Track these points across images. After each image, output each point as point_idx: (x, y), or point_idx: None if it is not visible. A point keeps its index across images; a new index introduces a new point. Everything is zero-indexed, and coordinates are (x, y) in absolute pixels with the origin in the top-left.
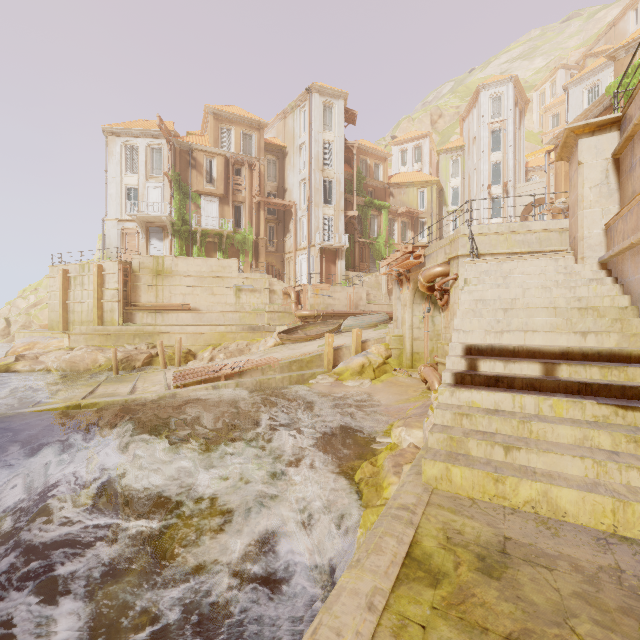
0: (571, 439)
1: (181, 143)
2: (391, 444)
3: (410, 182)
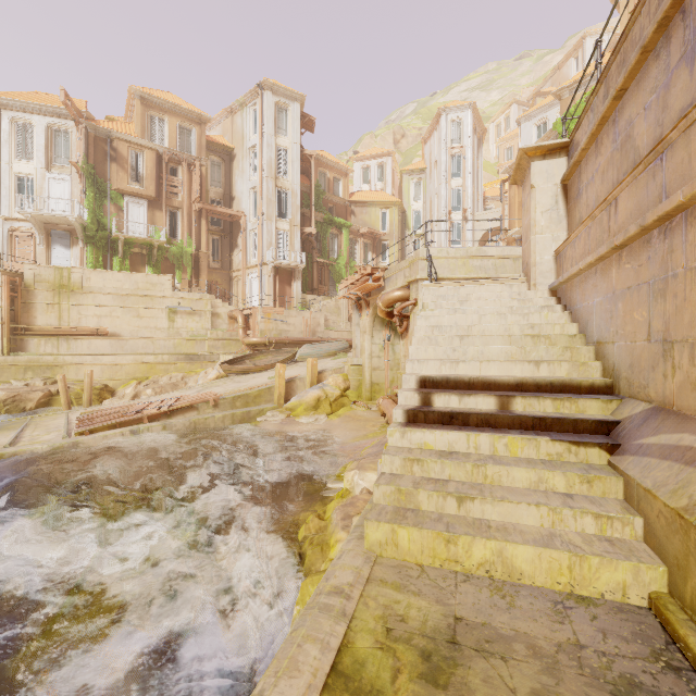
0: (526, 482)
1: (96, 128)
2: (343, 490)
3: (372, 201)
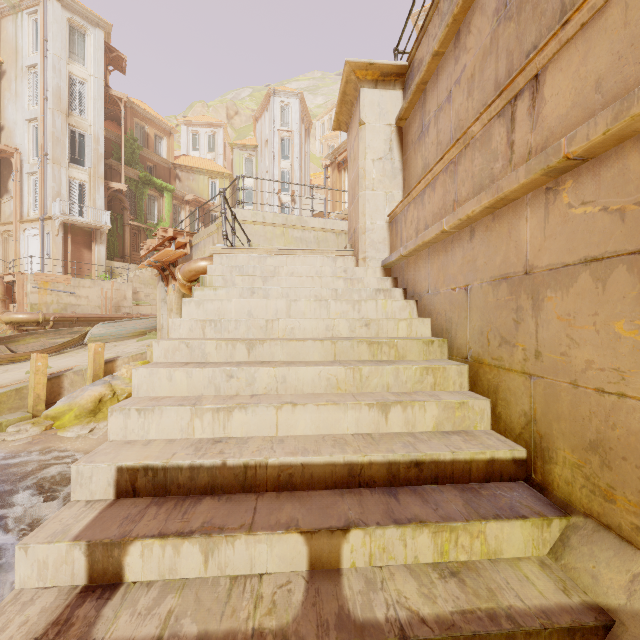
0: None
1: None
2: None
3: (200, 168)
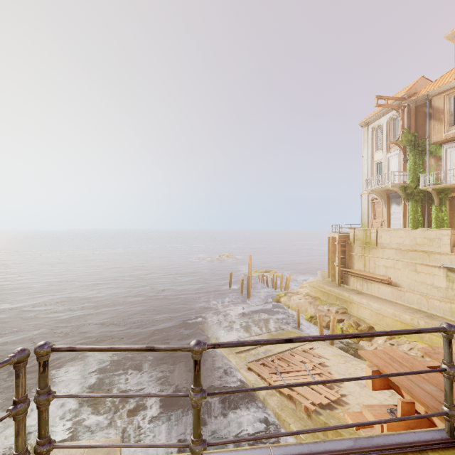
0: None
1: (416, 100)
2: None
3: None
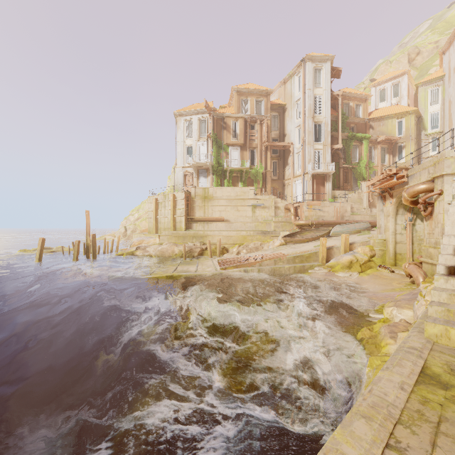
0: None
1: (217, 114)
2: (384, 318)
3: (389, 115)
